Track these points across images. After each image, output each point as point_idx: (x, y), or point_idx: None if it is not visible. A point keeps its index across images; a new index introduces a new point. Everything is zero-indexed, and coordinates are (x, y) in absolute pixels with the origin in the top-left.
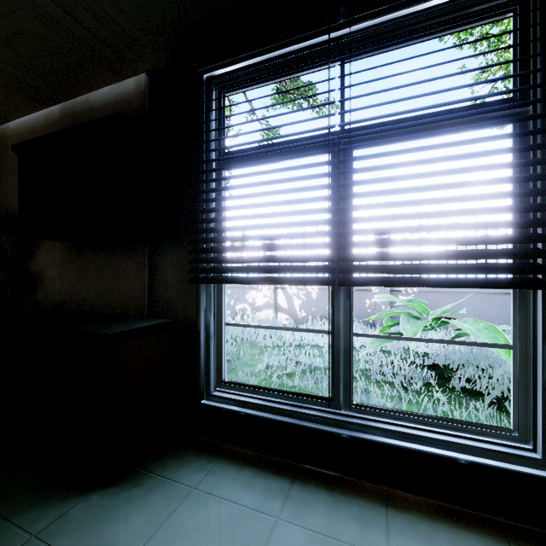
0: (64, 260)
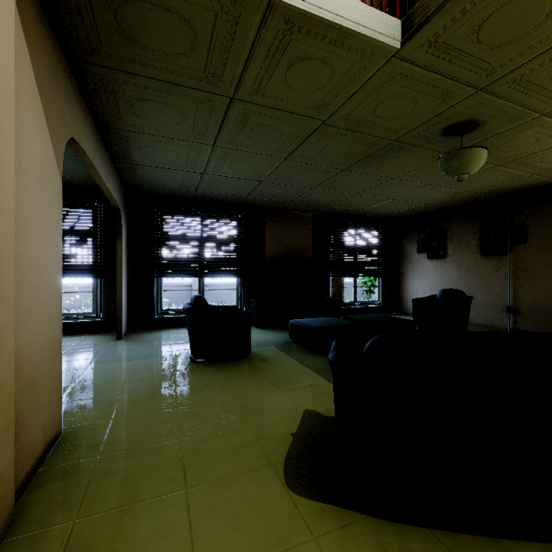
0: None
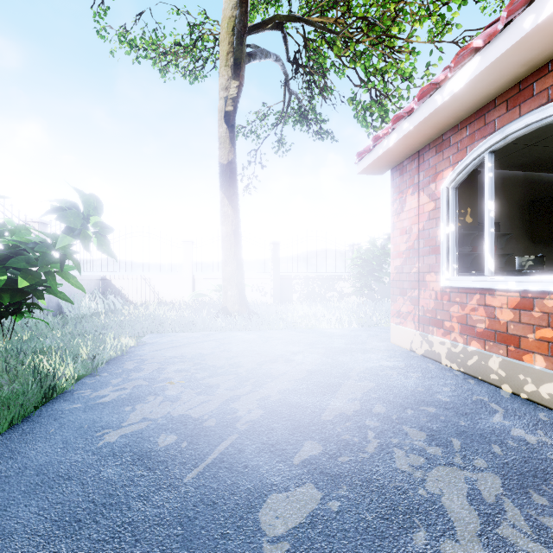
0: (525, 250)
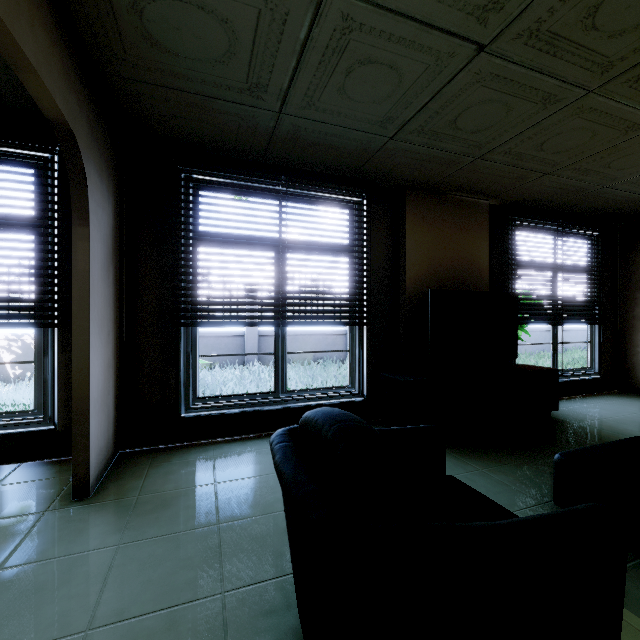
0: None
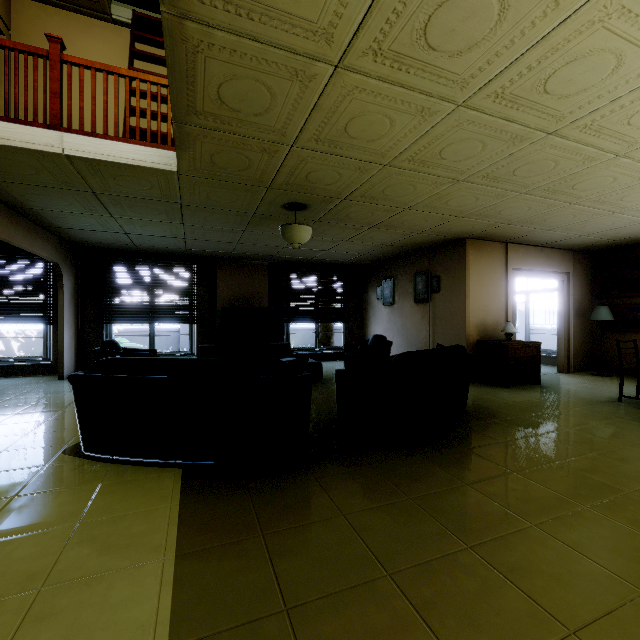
0: None
